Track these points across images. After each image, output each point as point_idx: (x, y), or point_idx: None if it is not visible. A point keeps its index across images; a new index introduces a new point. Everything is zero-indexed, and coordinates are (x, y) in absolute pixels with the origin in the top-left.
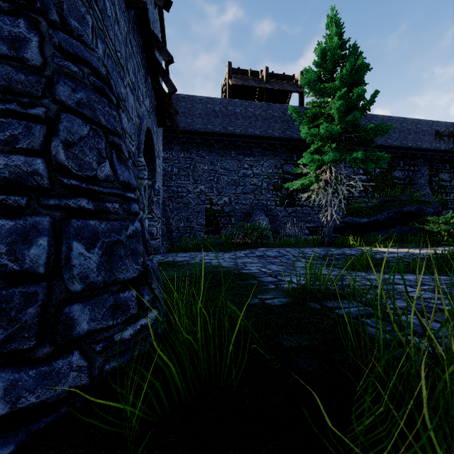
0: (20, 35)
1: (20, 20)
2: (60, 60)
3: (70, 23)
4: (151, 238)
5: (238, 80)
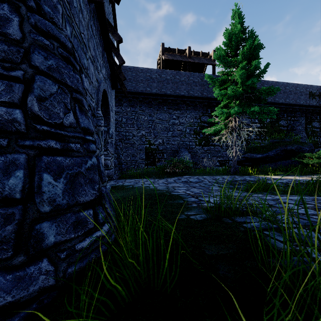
0: (5, 15)
1: (5, 4)
2: (36, 36)
3: (44, 9)
4: (106, 169)
5: (169, 56)
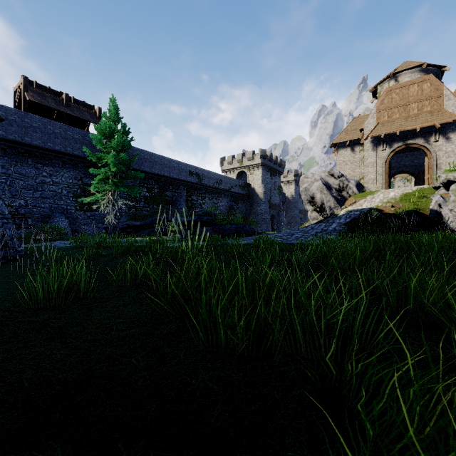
0: None
1: None
2: None
3: None
4: None
5: (36, 96)
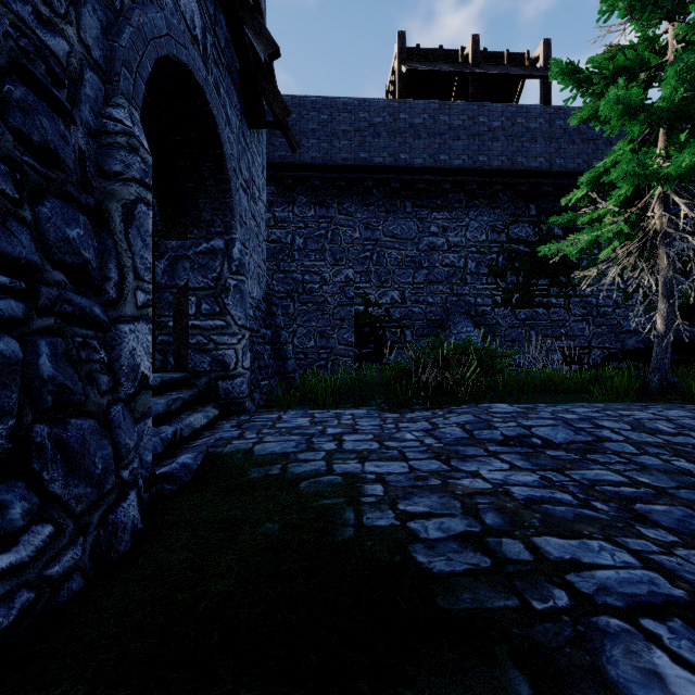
0: None
1: None
2: None
3: None
4: (222, 375)
5: (419, 65)
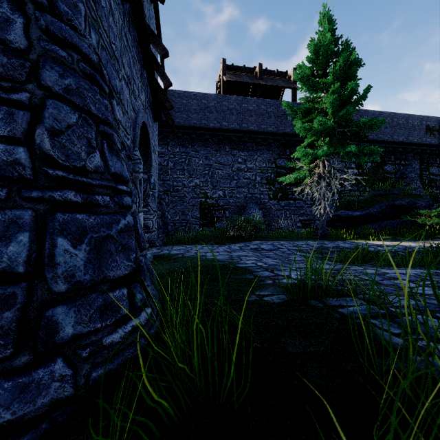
0: (3, 15)
1: None
2: (47, 44)
3: (59, 7)
4: (147, 231)
5: (232, 76)
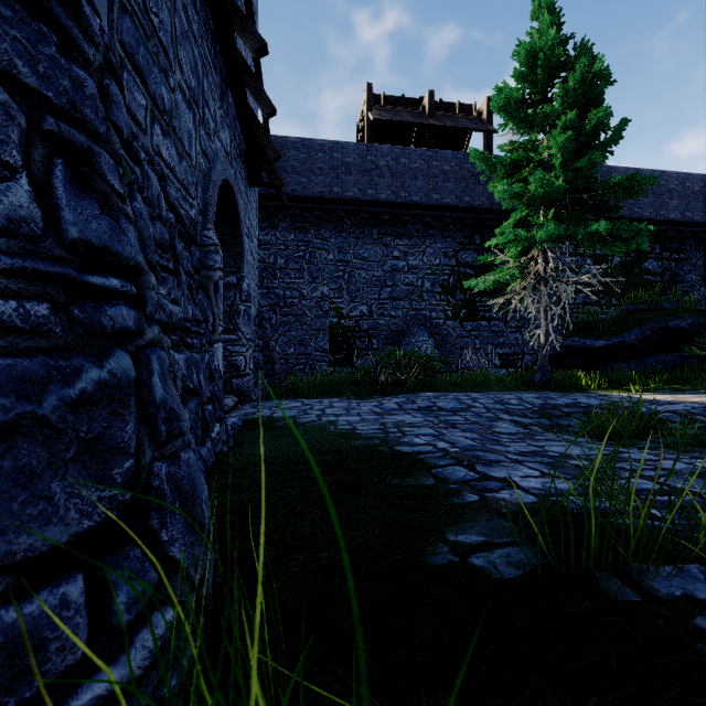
0: None
1: None
2: None
3: None
4: (235, 375)
5: (384, 113)
